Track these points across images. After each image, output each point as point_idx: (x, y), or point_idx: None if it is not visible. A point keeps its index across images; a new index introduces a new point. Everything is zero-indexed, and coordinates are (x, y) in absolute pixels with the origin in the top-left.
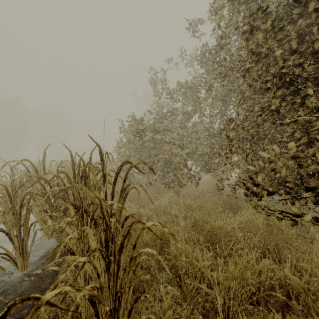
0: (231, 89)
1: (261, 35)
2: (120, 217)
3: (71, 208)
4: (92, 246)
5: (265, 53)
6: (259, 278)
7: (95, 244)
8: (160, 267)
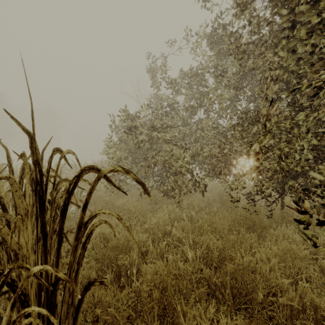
0: (253, 68)
1: None
2: (76, 284)
3: None
4: None
5: None
6: None
7: None
8: None
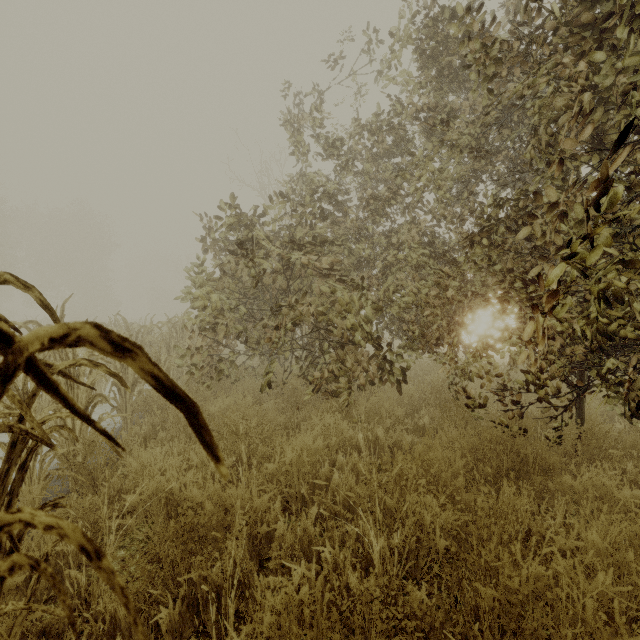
0: (523, 94)
1: None
2: None
3: None
4: None
5: None
6: None
7: None
8: None
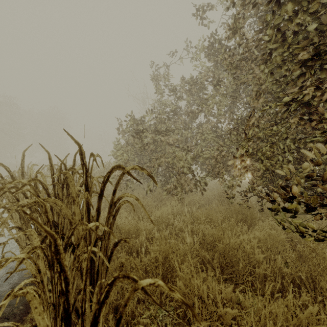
0: (244, 81)
1: (290, 6)
2: (109, 242)
3: (33, 233)
4: (39, 324)
5: (293, 31)
6: (298, 325)
7: (45, 320)
8: (163, 302)
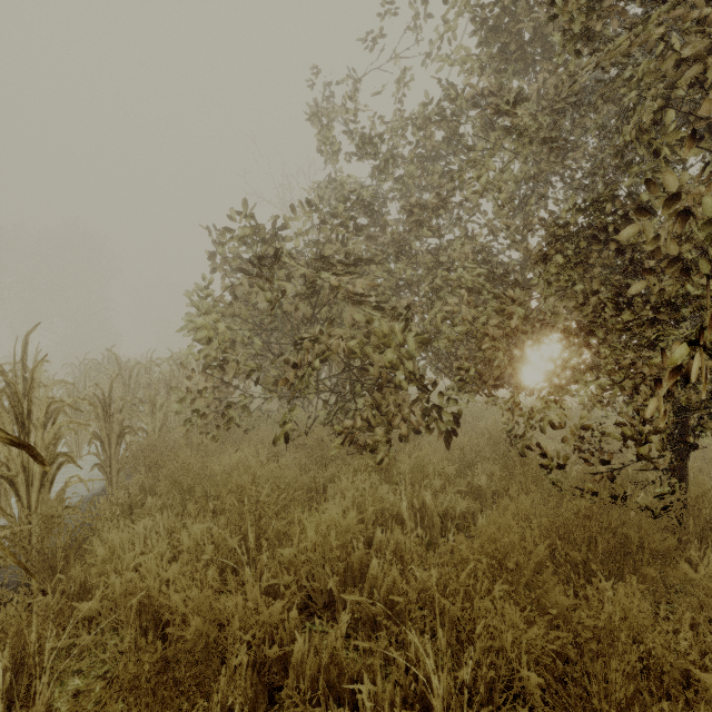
0: (627, 51)
1: None
2: None
3: None
4: None
5: None
6: None
7: None
8: None
